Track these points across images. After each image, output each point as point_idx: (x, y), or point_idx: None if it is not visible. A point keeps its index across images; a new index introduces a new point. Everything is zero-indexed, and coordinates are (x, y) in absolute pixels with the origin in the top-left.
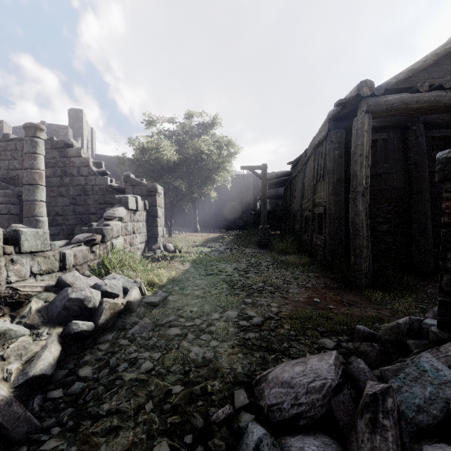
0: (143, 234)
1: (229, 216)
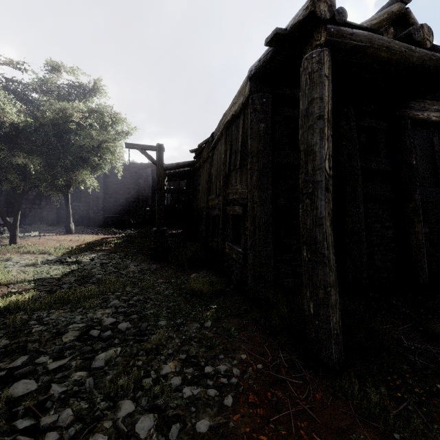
0: None
1: (122, 212)
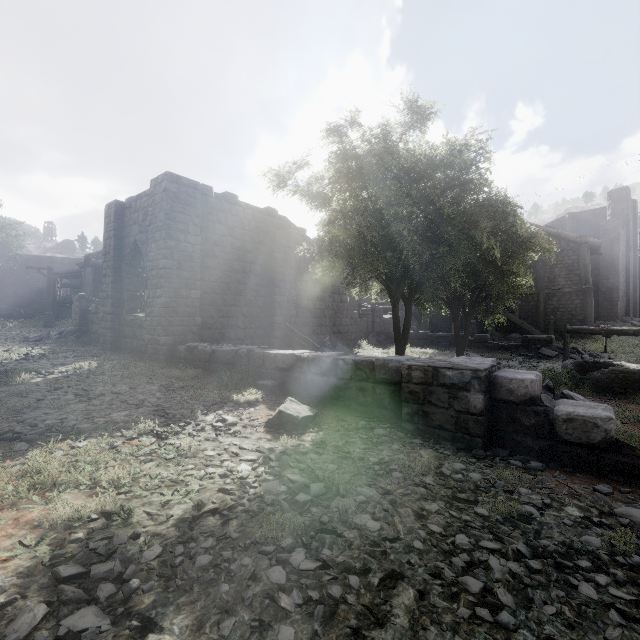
0: None
1: (9, 303)
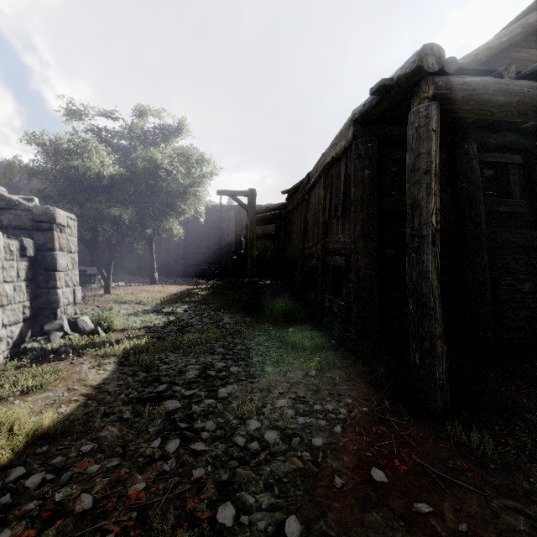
0: (16, 305)
1: (203, 260)
